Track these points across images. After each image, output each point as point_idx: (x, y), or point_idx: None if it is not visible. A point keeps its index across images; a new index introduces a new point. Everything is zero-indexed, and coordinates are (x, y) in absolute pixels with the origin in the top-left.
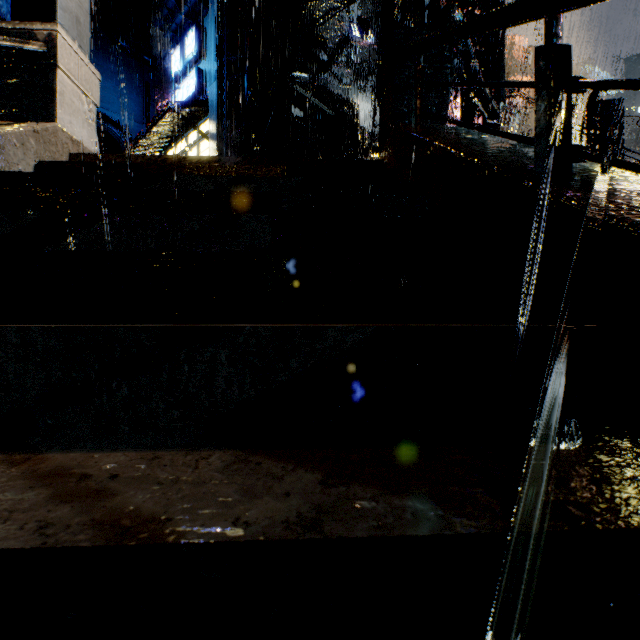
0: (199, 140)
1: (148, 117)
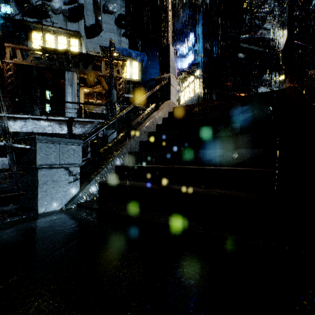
0: (194, 79)
1: None
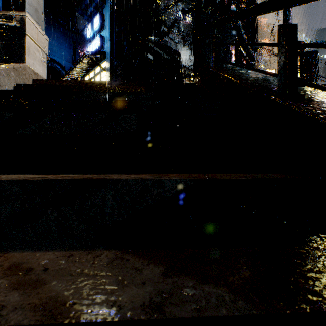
0: (101, 71)
1: (75, 59)
